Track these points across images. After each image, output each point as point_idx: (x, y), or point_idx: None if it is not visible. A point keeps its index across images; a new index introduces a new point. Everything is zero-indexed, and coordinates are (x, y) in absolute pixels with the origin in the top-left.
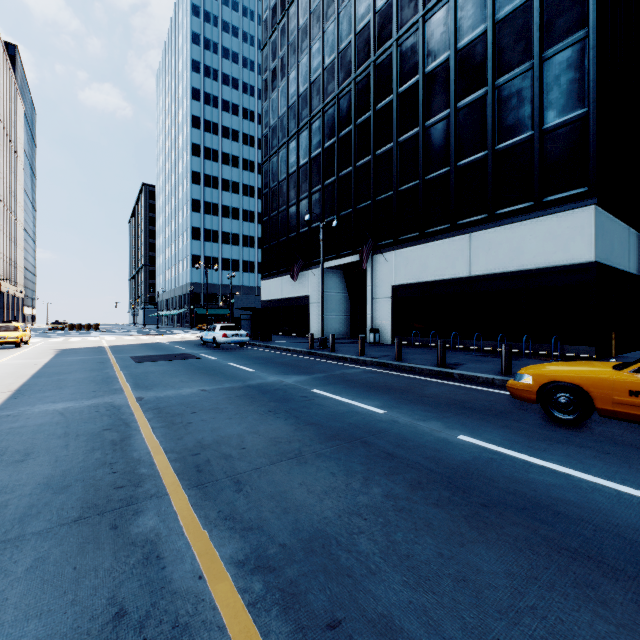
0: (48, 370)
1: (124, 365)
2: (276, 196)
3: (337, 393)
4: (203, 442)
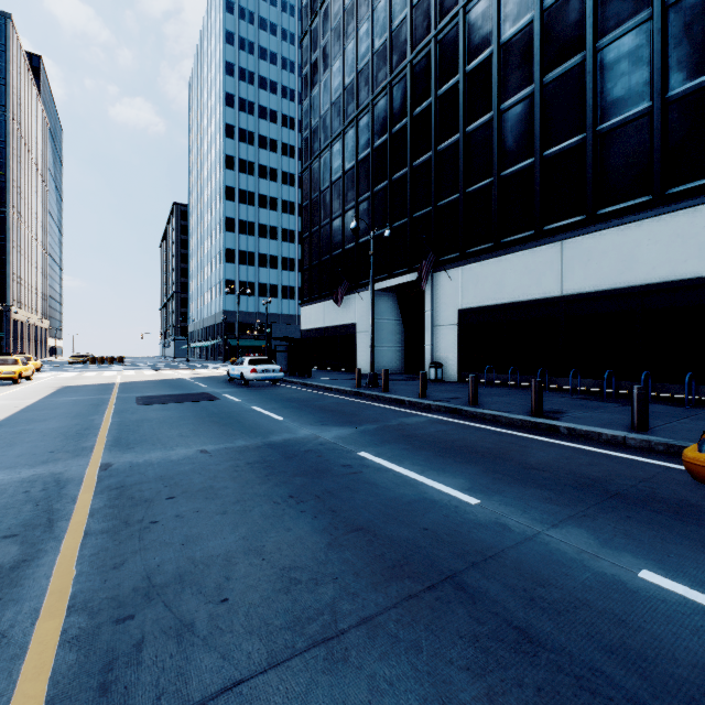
0: (21, 416)
1: (121, 409)
2: (318, 208)
3: (396, 460)
4: (154, 578)
